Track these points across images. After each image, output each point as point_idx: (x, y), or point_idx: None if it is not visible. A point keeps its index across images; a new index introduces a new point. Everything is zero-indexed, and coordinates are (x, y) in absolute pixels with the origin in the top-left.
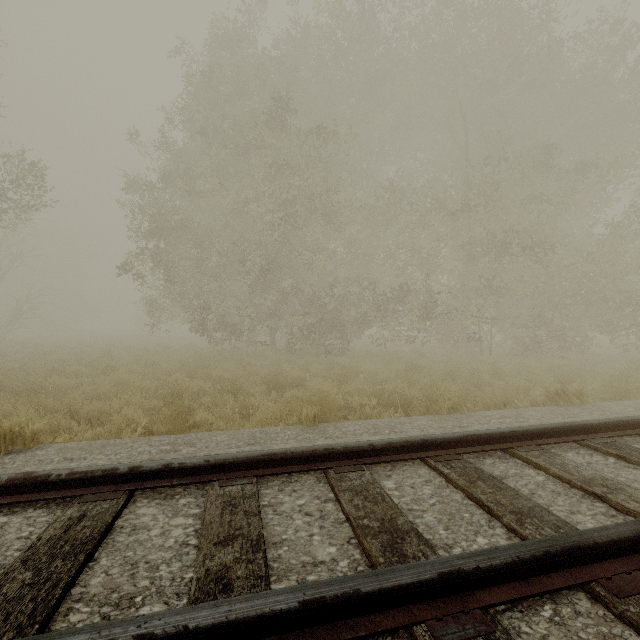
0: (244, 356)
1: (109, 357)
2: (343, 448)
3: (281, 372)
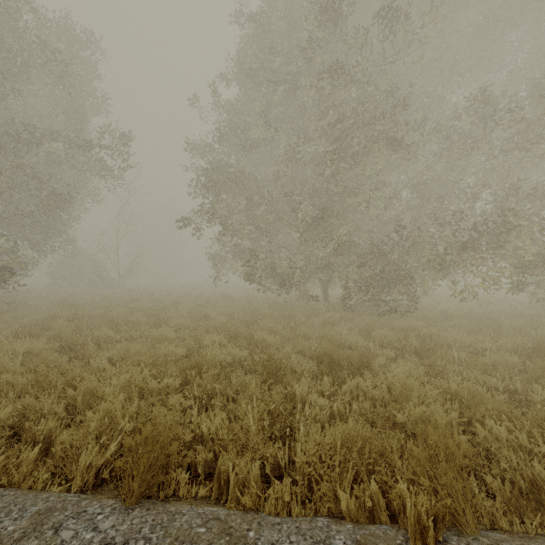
0: (294, 311)
1: (173, 307)
2: None
3: (336, 337)
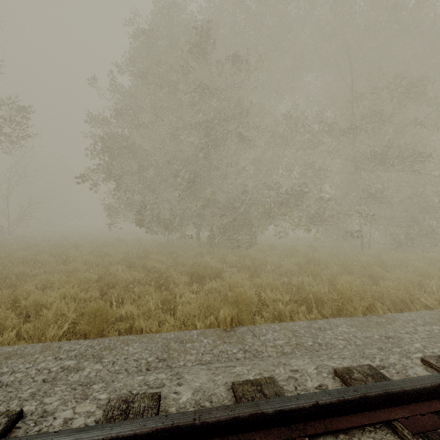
0: (175, 248)
1: (75, 248)
2: (277, 412)
3: (203, 263)
